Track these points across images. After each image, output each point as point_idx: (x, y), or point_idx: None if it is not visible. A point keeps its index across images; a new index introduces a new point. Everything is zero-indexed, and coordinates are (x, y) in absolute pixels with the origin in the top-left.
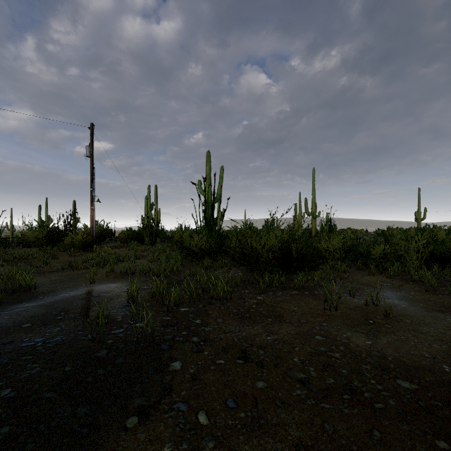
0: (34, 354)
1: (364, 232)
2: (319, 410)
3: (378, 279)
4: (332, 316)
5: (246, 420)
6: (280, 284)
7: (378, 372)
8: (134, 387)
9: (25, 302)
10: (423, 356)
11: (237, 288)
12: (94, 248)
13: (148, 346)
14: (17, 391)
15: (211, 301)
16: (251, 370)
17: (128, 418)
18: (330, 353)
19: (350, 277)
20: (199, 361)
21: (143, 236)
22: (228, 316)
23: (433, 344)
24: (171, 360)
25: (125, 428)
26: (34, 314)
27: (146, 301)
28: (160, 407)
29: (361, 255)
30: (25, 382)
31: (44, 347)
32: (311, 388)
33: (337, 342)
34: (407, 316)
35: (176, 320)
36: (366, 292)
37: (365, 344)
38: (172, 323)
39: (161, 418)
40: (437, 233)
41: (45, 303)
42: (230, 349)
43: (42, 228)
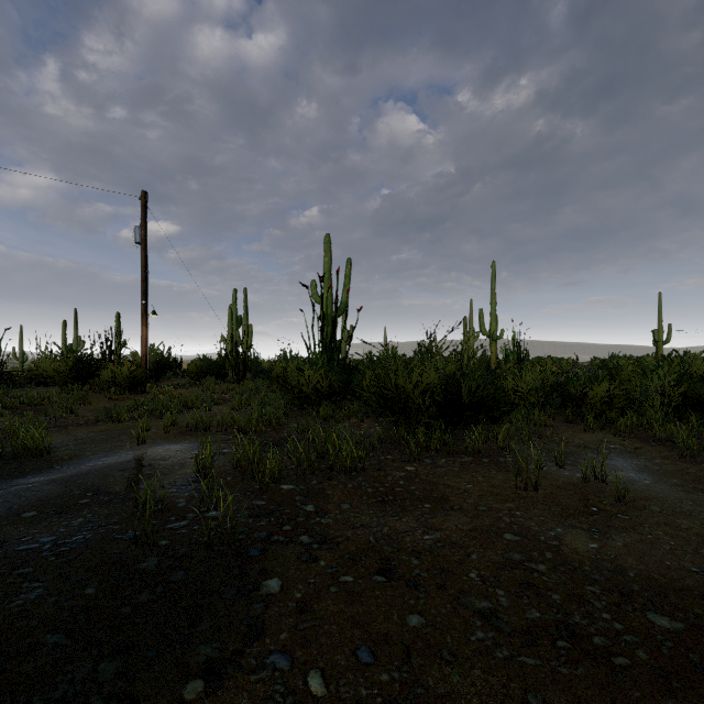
0: (37, 564)
1: (573, 362)
2: (517, 669)
3: (599, 438)
4: (529, 500)
5: (391, 687)
6: (443, 445)
7: (614, 599)
8: (200, 624)
9: (31, 475)
10: (688, 570)
11: (373, 452)
12: (147, 387)
13: (226, 551)
14: (0, 632)
15: (332, 473)
16: (398, 594)
17: (187, 684)
18: (529, 564)
19: (555, 434)
20: (311, 577)
21: (225, 368)
22: (359, 500)
23: (702, 548)
24: (264, 576)
25: (181, 701)
26: (44, 495)
27: (226, 474)
28: (243, 662)
29: (572, 399)
30: (15, 615)
31: (55, 551)
32: (502, 628)
33: (541, 544)
34: (653, 499)
35: (274, 505)
36: (582, 459)
37: (587, 548)
38: (267, 511)
39: (244, 684)
40: (692, 364)
41: (63, 476)
42: (362, 556)
43: (66, 356)
